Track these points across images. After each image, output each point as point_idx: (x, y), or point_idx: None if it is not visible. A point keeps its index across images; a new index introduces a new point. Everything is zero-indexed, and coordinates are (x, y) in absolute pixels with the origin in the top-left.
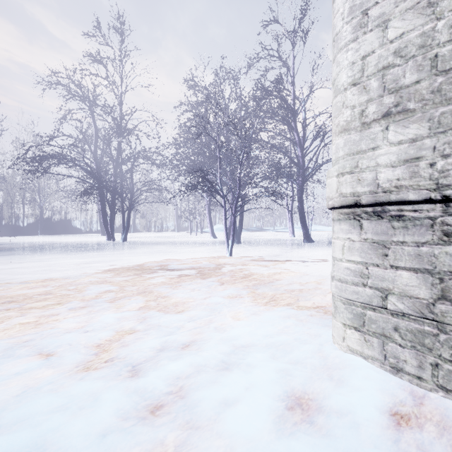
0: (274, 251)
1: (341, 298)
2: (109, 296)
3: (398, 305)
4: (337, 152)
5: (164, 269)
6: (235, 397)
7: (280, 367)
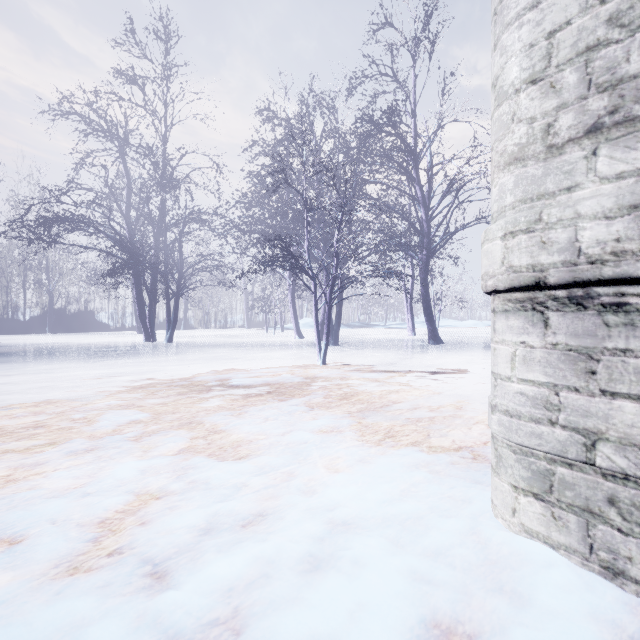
0: (387, 357)
1: (509, 442)
2: (135, 430)
3: (617, 460)
4: (501, 197)
5: (224, 385)
6: (332, 633)
7: (408, 566)
